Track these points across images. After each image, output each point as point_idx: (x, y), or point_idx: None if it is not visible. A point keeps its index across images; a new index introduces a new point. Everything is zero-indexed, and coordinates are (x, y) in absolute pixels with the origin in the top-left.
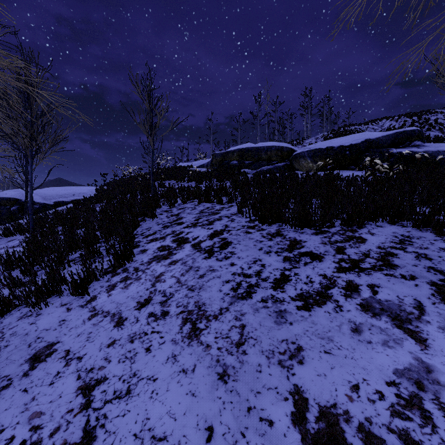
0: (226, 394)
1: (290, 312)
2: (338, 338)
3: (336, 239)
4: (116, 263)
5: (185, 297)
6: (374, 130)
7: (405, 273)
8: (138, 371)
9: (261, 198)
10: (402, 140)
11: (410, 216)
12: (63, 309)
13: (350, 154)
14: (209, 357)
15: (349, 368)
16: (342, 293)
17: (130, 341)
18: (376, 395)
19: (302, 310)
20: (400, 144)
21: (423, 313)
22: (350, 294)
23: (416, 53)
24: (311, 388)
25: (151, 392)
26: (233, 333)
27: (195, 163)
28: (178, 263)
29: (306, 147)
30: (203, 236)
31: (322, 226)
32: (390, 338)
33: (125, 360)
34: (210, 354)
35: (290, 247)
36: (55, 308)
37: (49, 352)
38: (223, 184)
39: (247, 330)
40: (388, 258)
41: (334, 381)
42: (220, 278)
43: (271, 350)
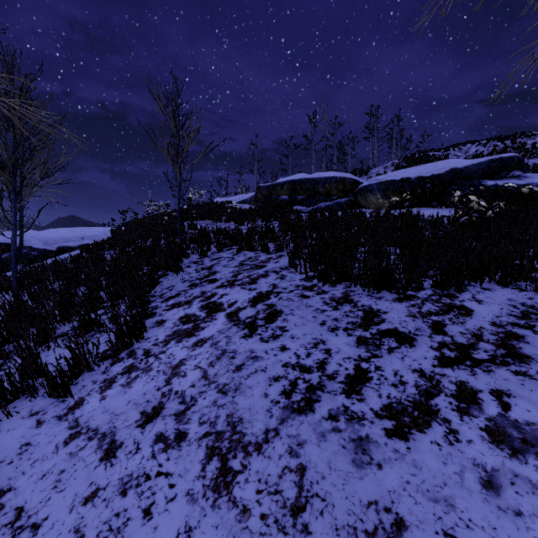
0: None
1: (376, 442)
2: (462, 502)
3: (429, 309)
4: (119, 344)
5: (213, 406)
6: (457, 157)
7: None
8: None
9: (320, 246)
10: (497, 170)
11: (532, 276)
12: (31, 423)
13: (431, 187)
14: (247, 537)
15: None
16: (453, 406)
17: (121, 493)
18: None
19: (394, 438)
20: (495, 175)
21: None
22: (466, 408)
23: None
24: None
25: None
26: (287, 483)
27: (235, 198)
28: (206, 343)
29: (375, 179)
30: (242, 301)
31: (407, 288)
32: None
33: (107, 535)
34: (248, 529)
35: (365, 322)
36: (20, 419)
37: None
38: (270, 226)
39: (309, 478)
40: (512, 343)
41: None
42: (266, 372)
43: (351, 527)
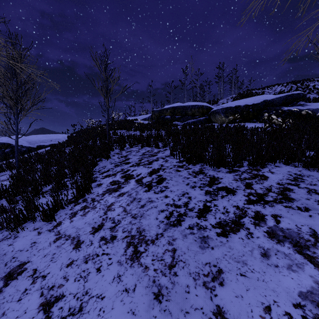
0: (160, 313)
1: (212, 238)
2: (251, 262)
3: (245, 176)
4: (78, 195)
5: (129, 224)
6: (269, 93)
7: (300, 205)
8: (90, 290)
9: (187, 144)
10: (290, 101)
11: (301, 159)
12: (35, 233)
13: (252, 110)
14: (147, 278)
15: (261, 290)
16: (252, 222)
17: (85, 262)
18: (286, 316)
19: (220, 236)
20: (289, 104)
21: (318, 241)
22: (258, 223)
23: (306, 35)
24: (230, 309)
25: (99, 310)
26: (167, 256)
27: (140, 117)
28: (125, 195)
29: (220, 106)
30: (144, 173)
31: (234, 166)
32: (293, 263)
33: (80, 279)
34: (148, 275)
35: (210, 183)
36: (29, 232)
37: (20, 271)
38: (160, 133)
39: (178, 254)
40: (286, 192)
41: (250, 302)
42: (157, 208)
43: (197, 272)
